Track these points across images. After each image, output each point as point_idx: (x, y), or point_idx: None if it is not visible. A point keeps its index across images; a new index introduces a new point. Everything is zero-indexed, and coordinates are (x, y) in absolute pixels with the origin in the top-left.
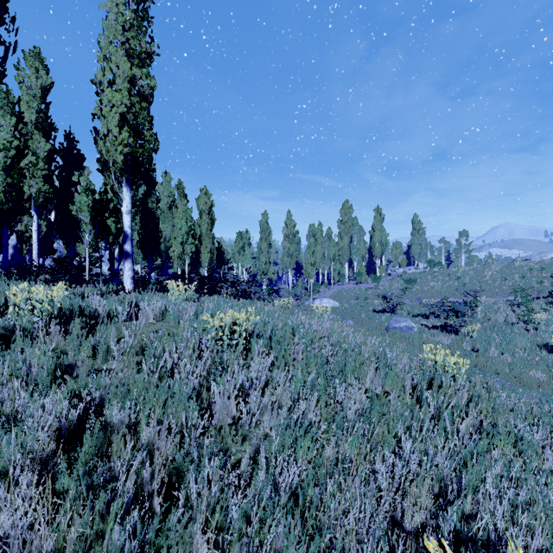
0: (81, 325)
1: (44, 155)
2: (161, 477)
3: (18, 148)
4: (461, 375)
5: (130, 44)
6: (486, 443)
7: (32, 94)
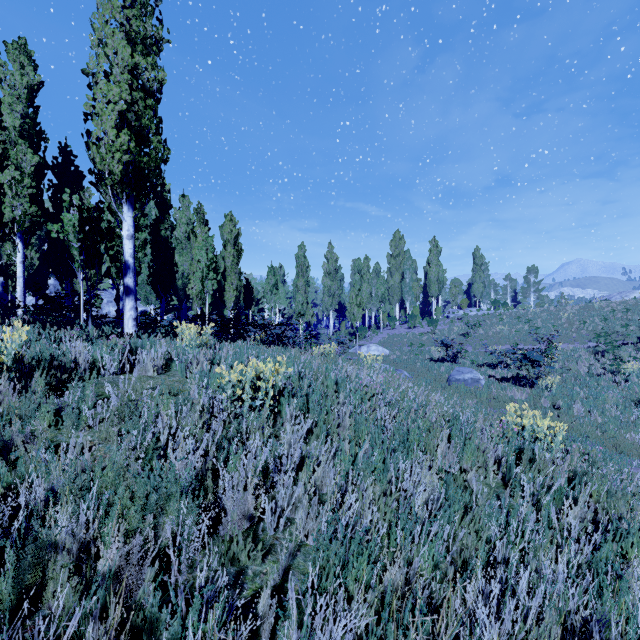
0: (46, 380)
1: (31, 170)
2: None
3: None
4: (557, 444)
5: (132, 25)
6: (615, 550)
7: (16, 95)
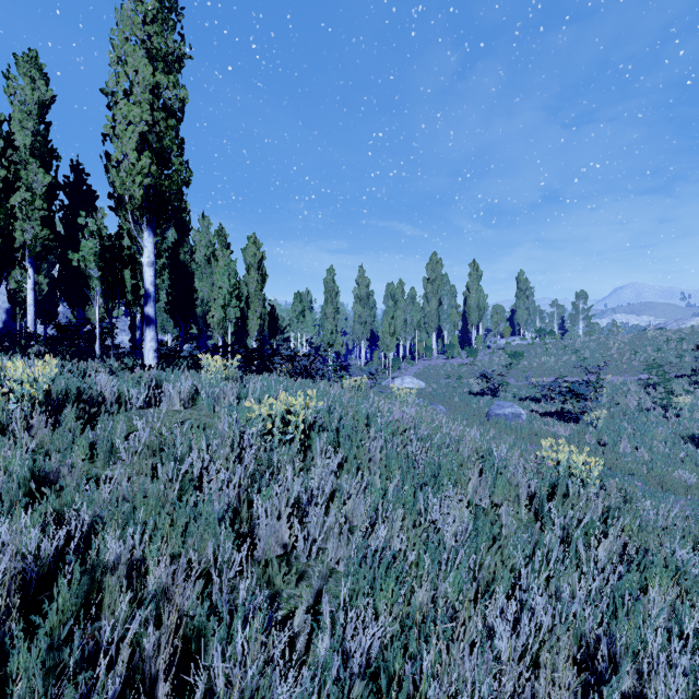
0: (77, 414)
1: (42, 191)
2: (172, 646)
3: (6, 180)
4: (593, 479)
5: (153, 42)
6: (638, 578)
7: (26, 111)
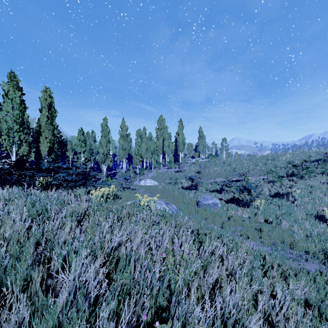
0: None
1: None
2: None
3: None
4: None
5: None
6: None
7: None
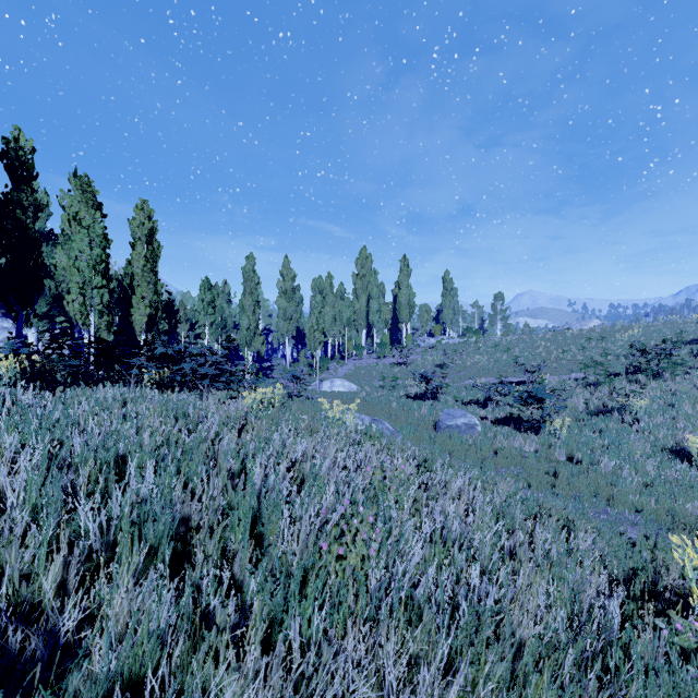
0: None
1: None
2: None
3: None
4: None
5: None
6: None
7: None
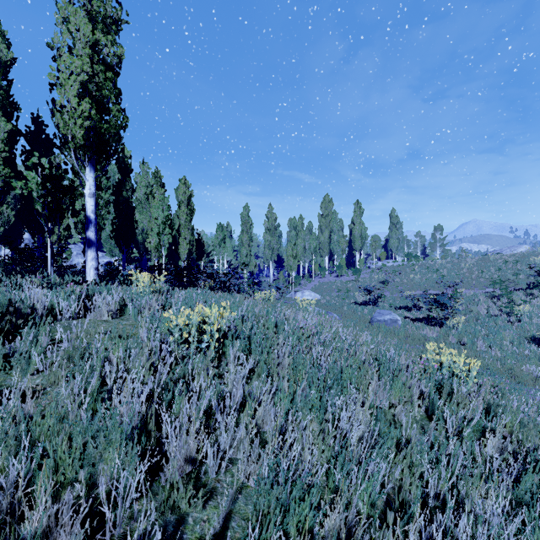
0: (0, 326)
1: (4, 136)
2: None
3: None
4: (472, 378)
5: (93, 5)
6: (537, 482)
7: None
